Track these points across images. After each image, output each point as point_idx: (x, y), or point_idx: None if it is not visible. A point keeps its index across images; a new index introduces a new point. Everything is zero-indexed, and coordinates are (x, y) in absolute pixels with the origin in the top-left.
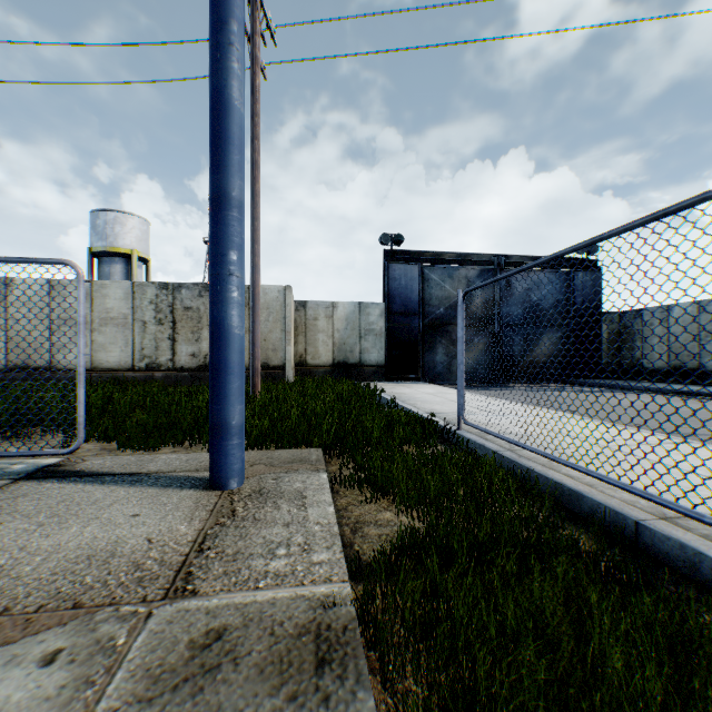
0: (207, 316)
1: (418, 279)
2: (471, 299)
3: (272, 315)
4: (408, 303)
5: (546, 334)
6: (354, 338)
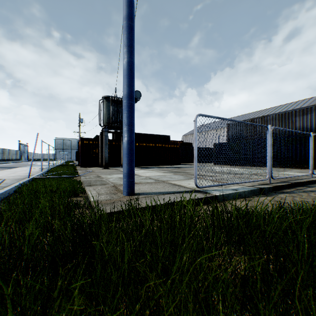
0: None
1: None
2: None
3: None
4: None
5: None
6: None
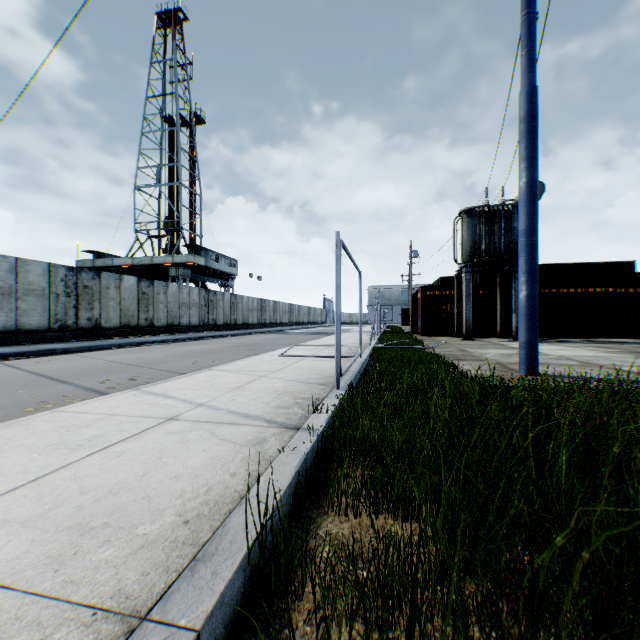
0: None
1: None
2: None
3: None
4: None
5: None
6: None
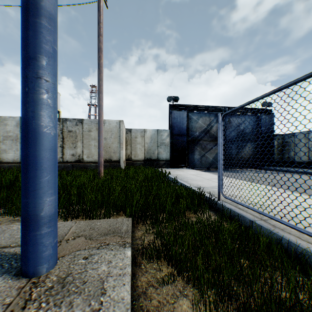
0: (80, 135)
1: (186, 118)
2: (211, 128)
3: (113, 135)
4: (181, 129)
5: (247, 145)
6: (154, 147)
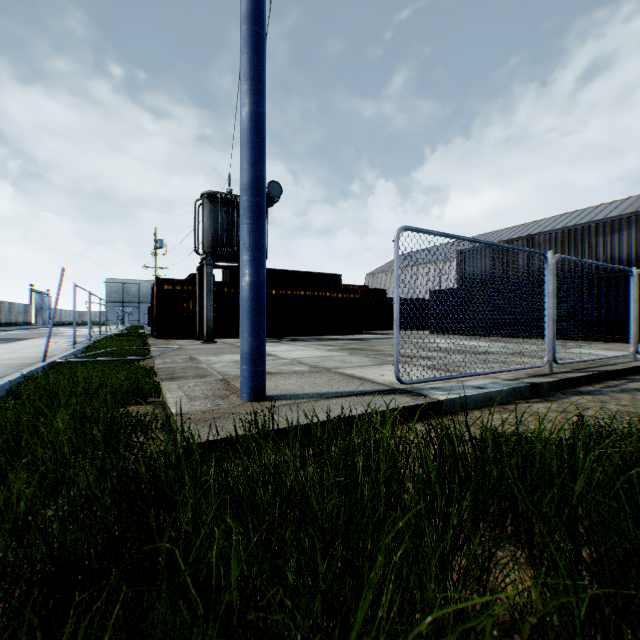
0: None
1: None
2: None
3: None
4: None
5: None
6: None
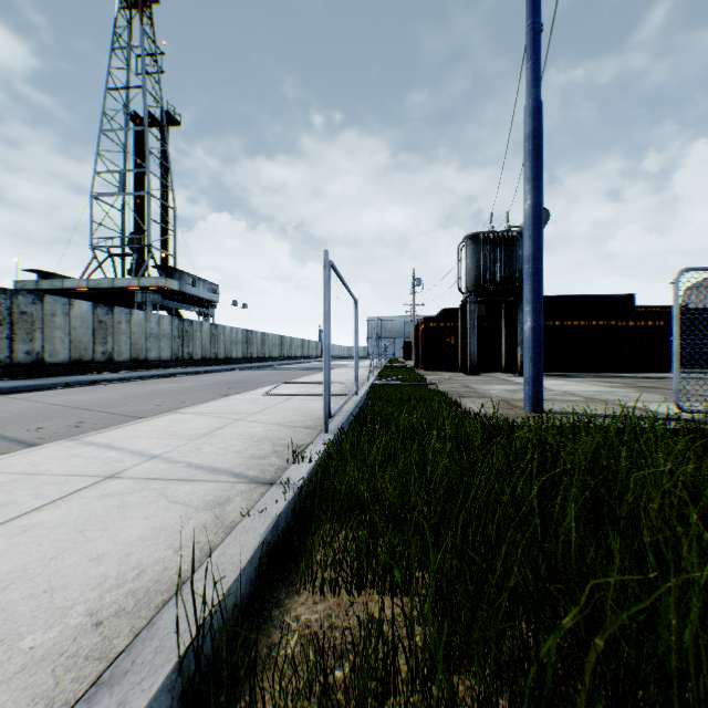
0: None
1: None
2: None
3: None
4: None
5: None
6: None
